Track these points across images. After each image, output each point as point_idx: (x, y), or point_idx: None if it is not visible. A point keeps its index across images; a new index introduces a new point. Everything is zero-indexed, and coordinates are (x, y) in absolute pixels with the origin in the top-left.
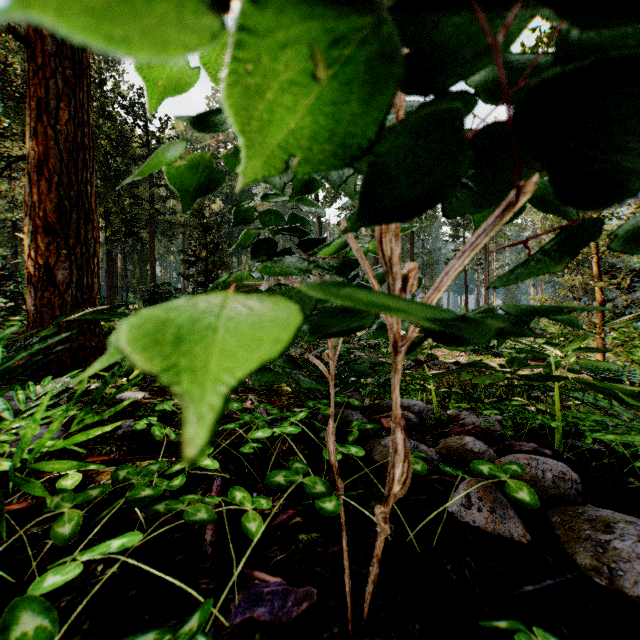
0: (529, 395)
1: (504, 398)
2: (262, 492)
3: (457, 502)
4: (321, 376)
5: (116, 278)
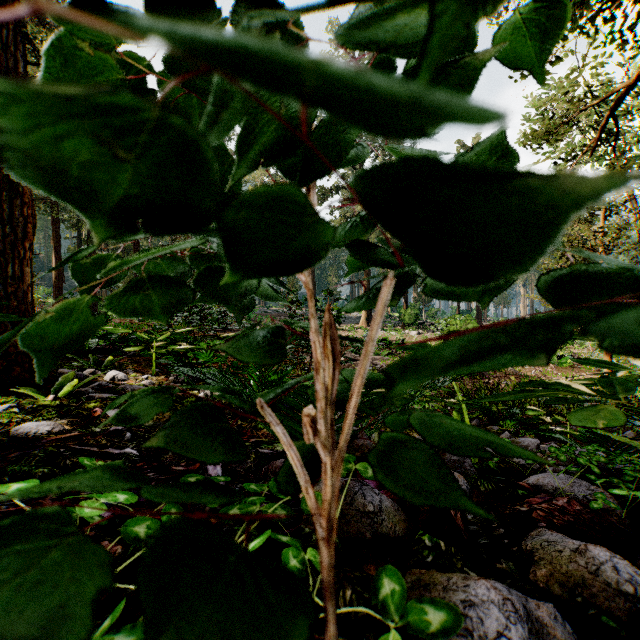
0: (536, 401)
1: (513, 406)
2: None
3: None
4: (295, 479)
5: None
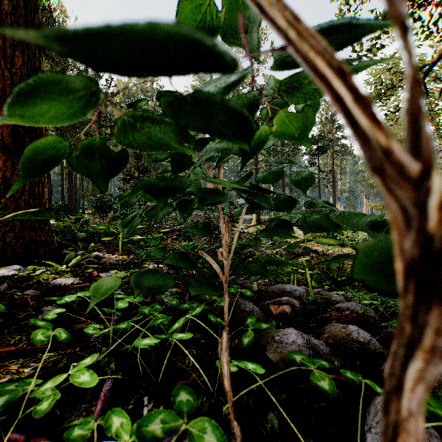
0: None
1: None
2: (153, 396)
3: (379, 438)
4: (215, 275)
5: (75, 191)
